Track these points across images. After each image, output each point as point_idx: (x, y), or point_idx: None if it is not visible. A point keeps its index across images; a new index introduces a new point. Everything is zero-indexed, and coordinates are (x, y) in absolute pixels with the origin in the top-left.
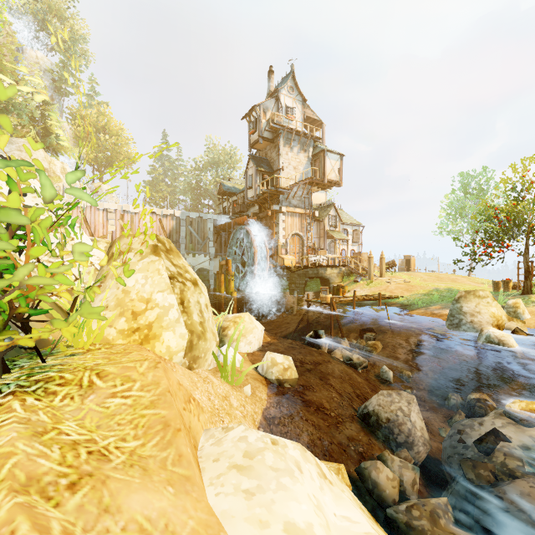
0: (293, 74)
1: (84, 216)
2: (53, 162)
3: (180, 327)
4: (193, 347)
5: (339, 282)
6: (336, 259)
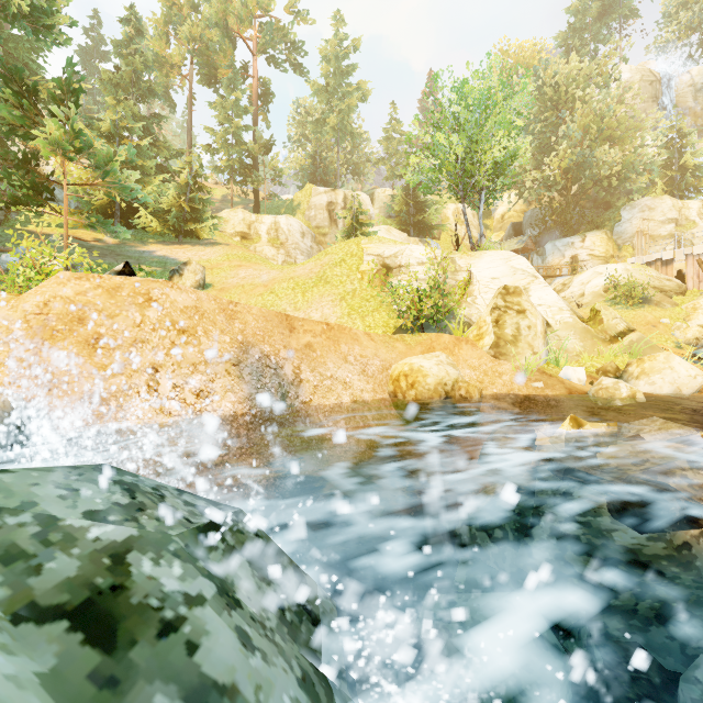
0: None
1: (702, 266)
2: (685, 207)
3: (492, 334)
4: (499, 347)
5: None
6: None
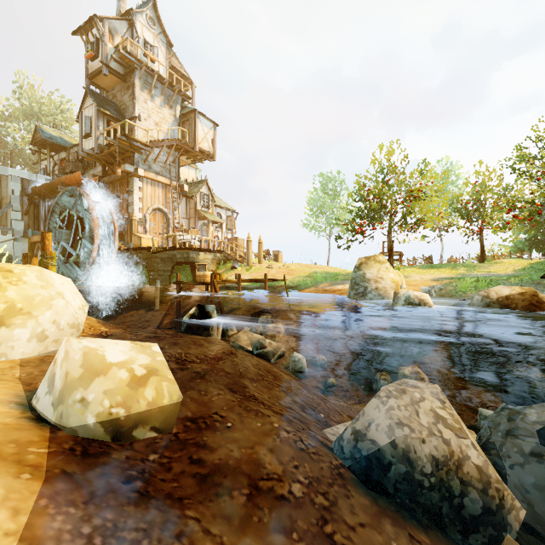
0: (155, 3)
1: None
2: None
3: None
4: None
5: (214, 269)
6: (210, 242)
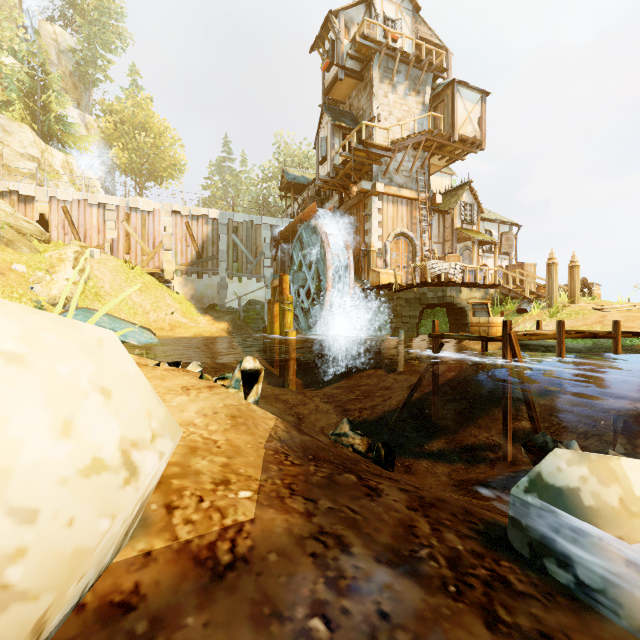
0: None
1: (69, 215)
2: (49, 152)
3: None
4: None
5: None
6: (478, 272)
